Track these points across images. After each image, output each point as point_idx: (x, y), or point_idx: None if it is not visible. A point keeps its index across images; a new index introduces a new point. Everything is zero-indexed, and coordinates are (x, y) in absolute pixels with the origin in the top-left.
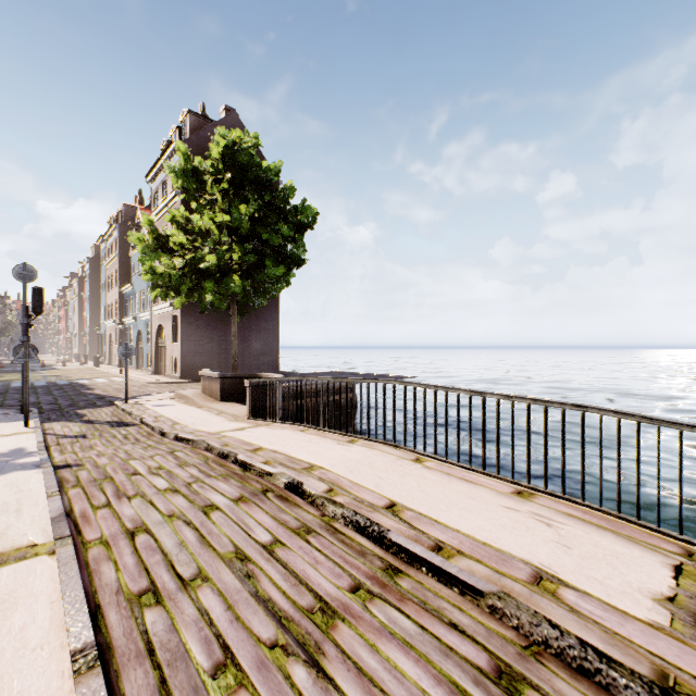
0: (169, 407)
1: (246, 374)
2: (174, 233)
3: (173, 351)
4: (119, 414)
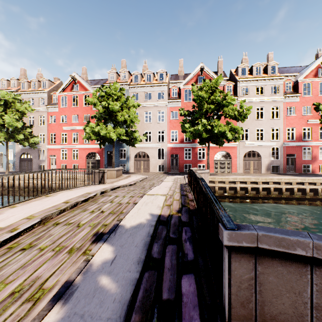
0: None
1: None
2: None
3: None
4: None
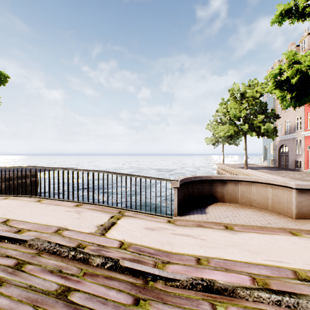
0: None
1: None
2: None
3: None
4: None
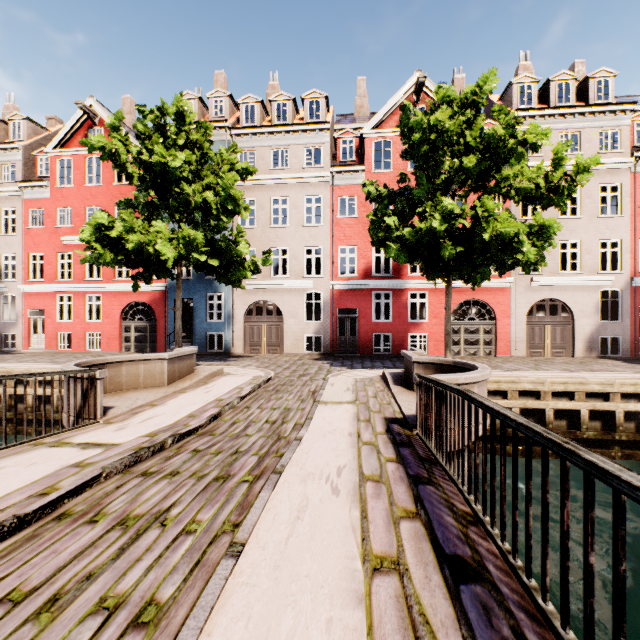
0: None
1: None
2: None
3: None
4: None
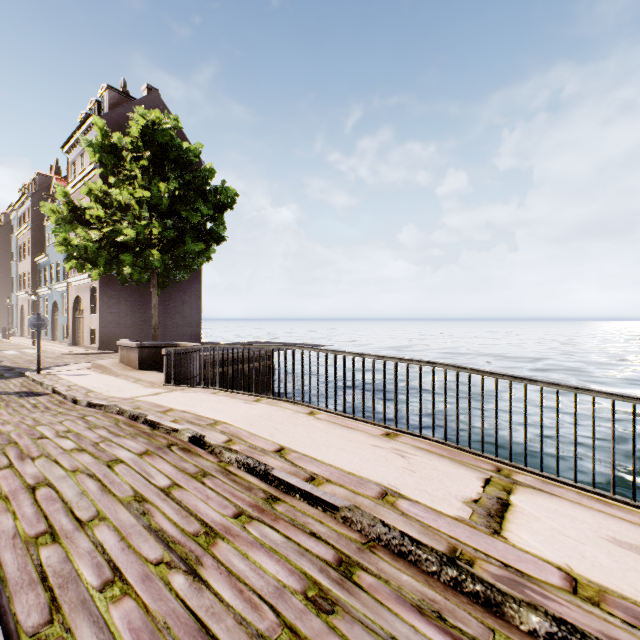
0: (84, 376)
1: (165, 344)
2: (92, 205)
3: (91, 323)
4: (29, 385)
